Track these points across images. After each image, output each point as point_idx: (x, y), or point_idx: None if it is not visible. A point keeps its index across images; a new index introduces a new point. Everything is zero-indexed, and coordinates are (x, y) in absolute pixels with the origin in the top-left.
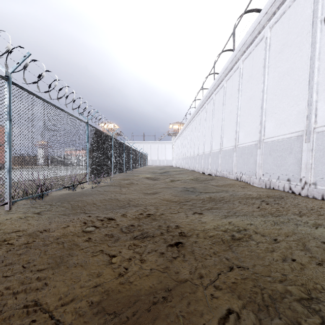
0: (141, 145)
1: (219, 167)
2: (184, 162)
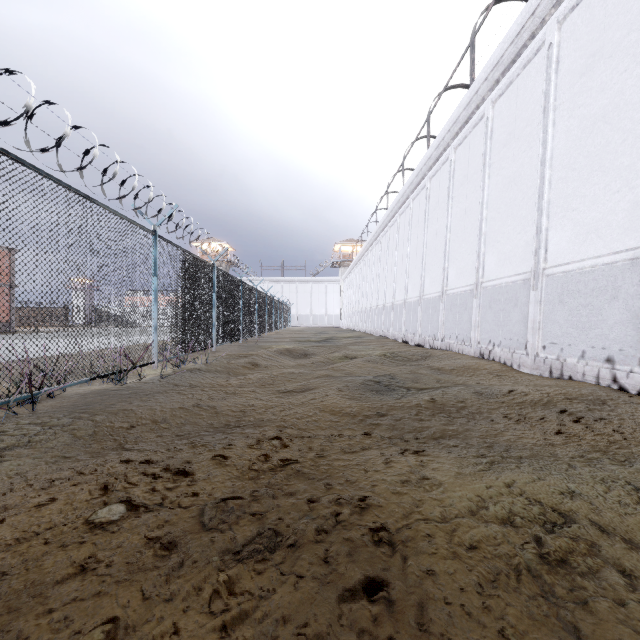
0: (278, 285)
1: (440, 330)
2: (365, 320)
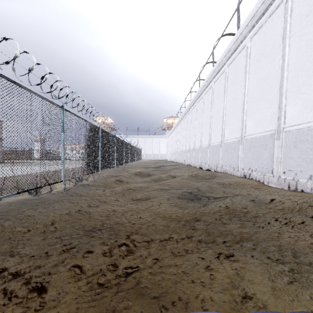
0: (135, 139)
1: (220, 162)
2: (179, 156)
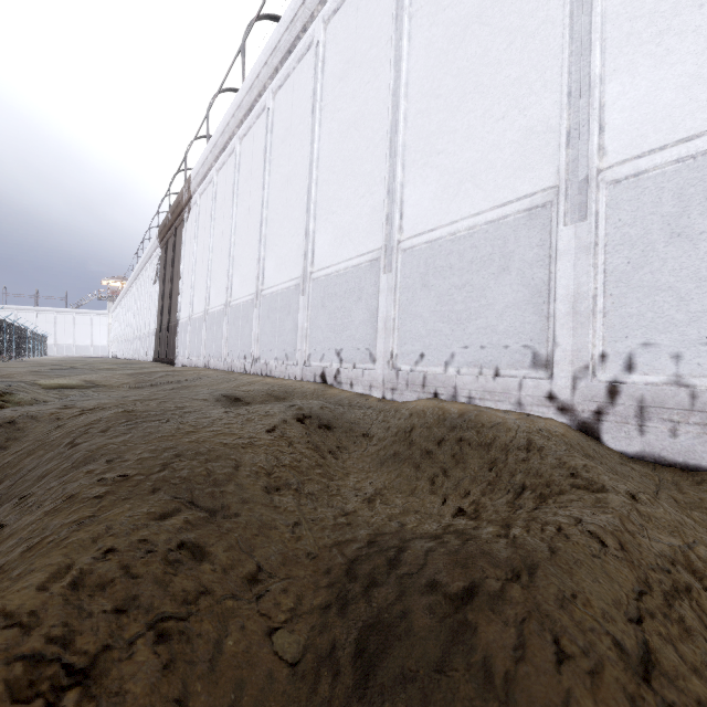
0: (30, 315)
1: (135, 351)
2: (120, 349)
